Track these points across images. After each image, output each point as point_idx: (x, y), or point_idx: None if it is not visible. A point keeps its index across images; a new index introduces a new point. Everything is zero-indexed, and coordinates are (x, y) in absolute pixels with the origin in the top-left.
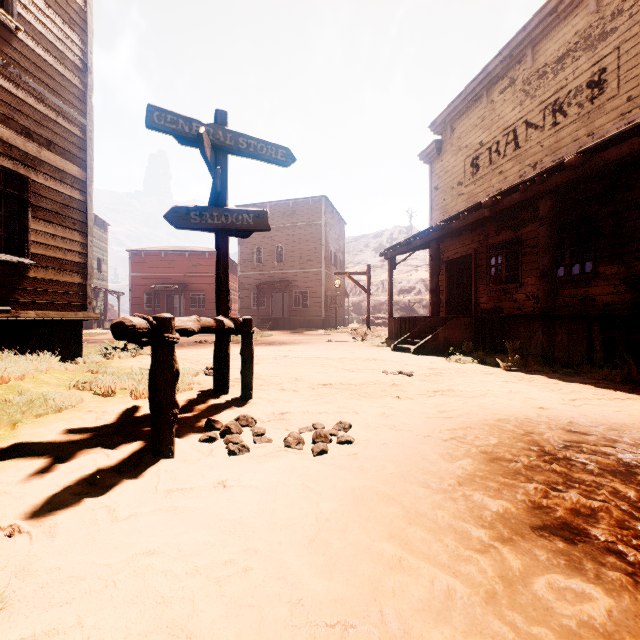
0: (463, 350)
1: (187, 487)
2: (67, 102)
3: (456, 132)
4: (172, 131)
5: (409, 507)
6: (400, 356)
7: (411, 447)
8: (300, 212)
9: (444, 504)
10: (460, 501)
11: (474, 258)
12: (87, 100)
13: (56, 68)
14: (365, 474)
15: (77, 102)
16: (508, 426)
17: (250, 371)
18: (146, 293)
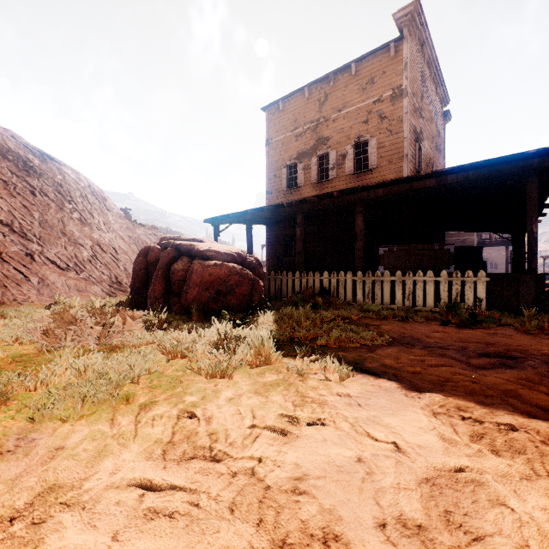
0: None
1: None
2: None
3: None
4: None
5: None
6: None
7: None
8: None
9: None
10: None
11: None
12: None
13: None
14: None
15: None
16: None
17: None
18: None
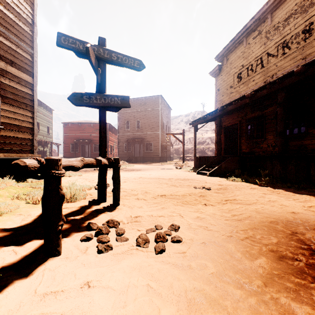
0: (236, 174)
1: (59, 290)
2: (22, 41)
3: (229, 60)
4: (72, 48)
5: (233, 314)
6: (201, 177)
7: (220, 245)
8: (148, 103)
9: (259, 309)
10: (271, 305)
11: (239, 125)
12: (34, 40)
13: (16, 22)
14: (193, 273)
15: (28, 41)
16: (279, 227)
17: (118, 189)
18: (71, 144)
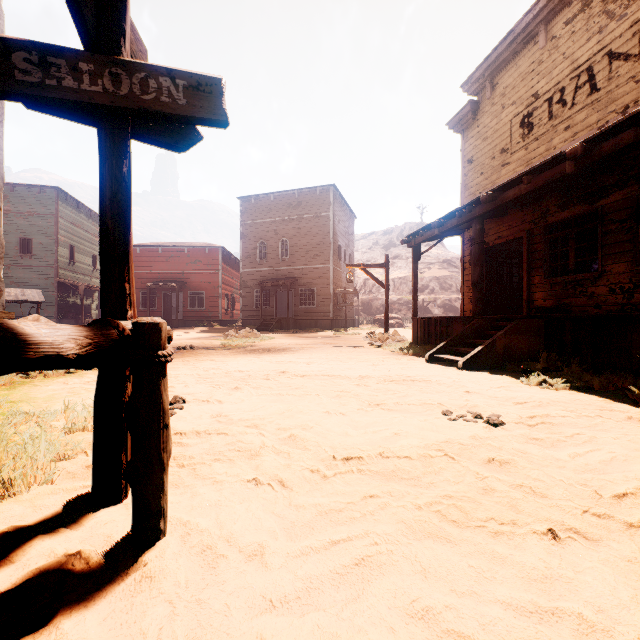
0: (546, 367)
1: None
2: None
3: (499, 87)
4: None
5: None
6: (445, 373)
7: None
8: (306, 203)
9: None
10: None
11: (526, 242)
12: None
13: None
14: None
15: None
16: None
17: (153, 467)
18: (142, 291)
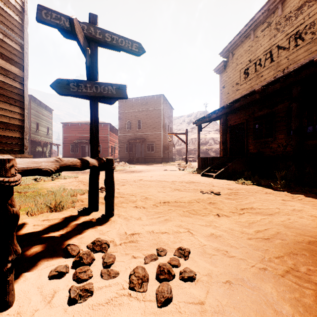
0: (245, 177)
1: None
2: (10, 29)
3: (235, 55)
4: (56, 25)
5: None
6: (207, 180)
7: (253, 286)
8: (150, 103)
9: None
10: None
11: (246, 124)
12: (24, 30)
13: (2, 8)
14: None
15: (17, 30)
16: None
17: (111, 196)
18: (71, 145)
